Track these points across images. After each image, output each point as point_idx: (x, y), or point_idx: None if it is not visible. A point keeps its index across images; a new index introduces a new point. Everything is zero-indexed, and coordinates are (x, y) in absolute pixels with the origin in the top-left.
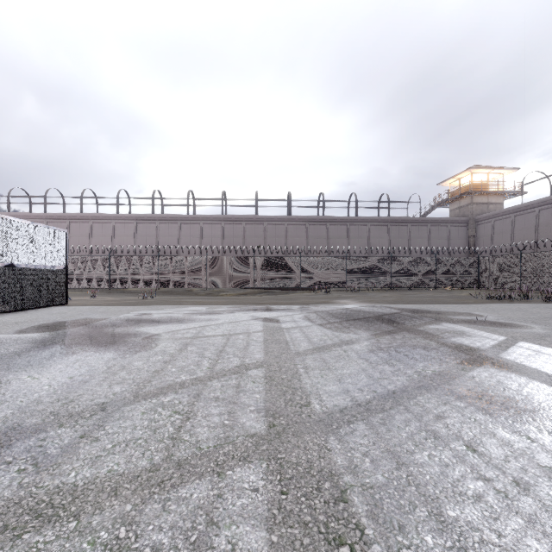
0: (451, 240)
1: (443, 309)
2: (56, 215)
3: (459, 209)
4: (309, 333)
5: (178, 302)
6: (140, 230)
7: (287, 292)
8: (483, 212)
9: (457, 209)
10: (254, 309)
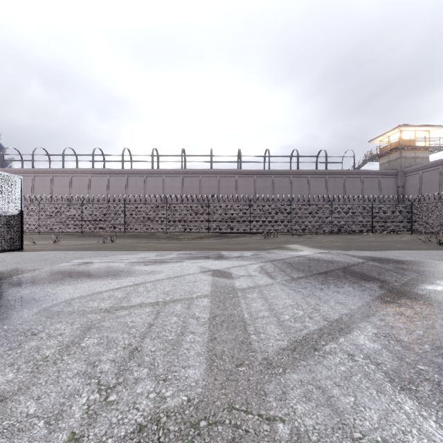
0: (382, 190)
1: (408, 257)
2: (42, 170)
3: (388, 162)
4: (273, 300)
5: (133, 247)
6: (112, 182)
7: (238, 236)
8: (411, 165)
9: (387, 162)
10: (205, 256)
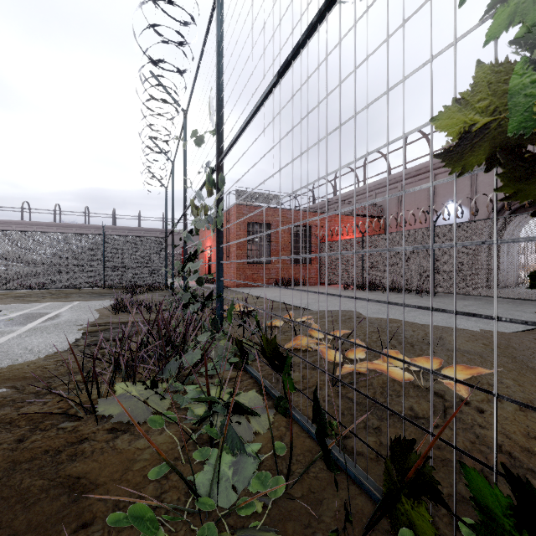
0: None
1: None
2: None
3: None
4: None
5: None
6: None
7: None
8: None
9: None
10: None
